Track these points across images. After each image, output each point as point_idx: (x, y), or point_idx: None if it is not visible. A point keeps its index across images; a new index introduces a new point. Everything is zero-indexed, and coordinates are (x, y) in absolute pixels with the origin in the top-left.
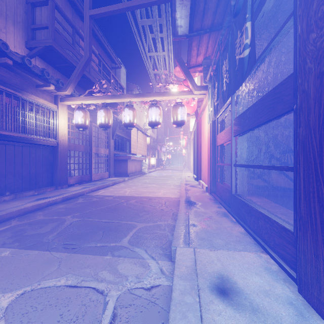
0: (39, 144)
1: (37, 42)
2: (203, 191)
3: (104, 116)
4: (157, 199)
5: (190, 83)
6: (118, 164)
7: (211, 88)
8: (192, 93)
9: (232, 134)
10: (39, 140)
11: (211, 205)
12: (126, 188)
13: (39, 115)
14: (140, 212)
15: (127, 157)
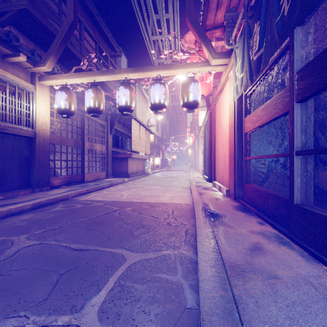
0: (6, 132)
1: (9, 4)
2: (222, 195)
3: (93, 98)
4: (162, 206)
5: (206, 49)
6: (117, 163)
7: (241, 44)
8: (209, 64)
9: (294, 98)
10: (6, 128)
11: (246, 219)
12: (124, 191)
13: (6, 95)
14: (136, 228)
15: (128, 155)
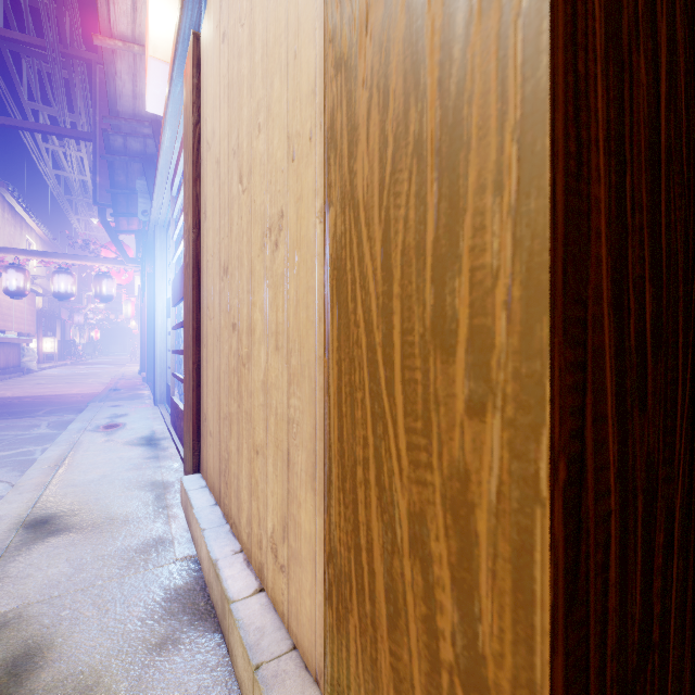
0: None
1: None
2: (140, 382)
3: None
4: (70, 395)
5: (120, 253)
6: None
7: None
8: (124, 263)
9: None
10: None
11: (139, 389)
12: (2, 391)
13: None
14: (47, 403)
15: None
